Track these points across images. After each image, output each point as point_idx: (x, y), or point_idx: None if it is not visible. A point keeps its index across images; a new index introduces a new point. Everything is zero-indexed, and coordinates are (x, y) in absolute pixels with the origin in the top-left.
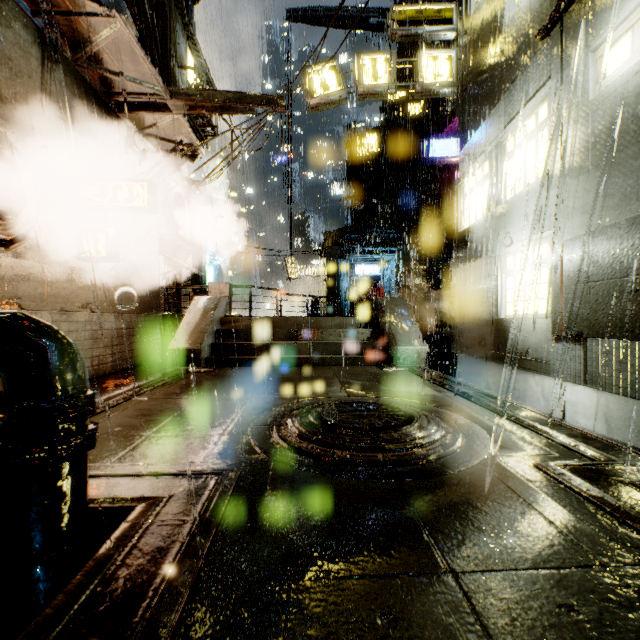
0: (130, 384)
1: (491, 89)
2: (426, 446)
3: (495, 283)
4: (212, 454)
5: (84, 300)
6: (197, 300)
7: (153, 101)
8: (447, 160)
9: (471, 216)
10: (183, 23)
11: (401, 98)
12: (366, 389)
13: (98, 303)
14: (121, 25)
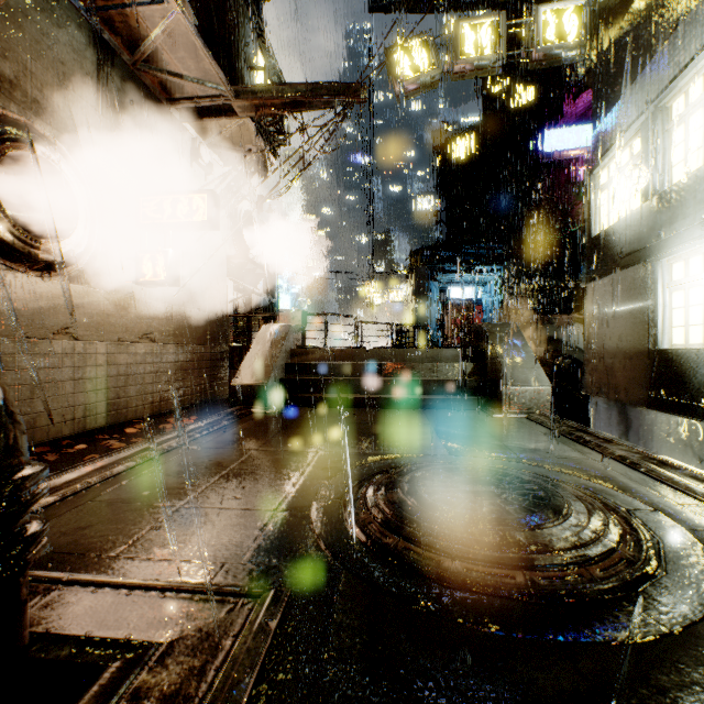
0: (182, 427)
1: (645, 36)
2: (597, 561)
3: (653, 301)
4: (255, 548)
5: (144, 329)
6: (265, 329)
7: (218, 105)
8: (565, 154)
9: (611, 214)
10: (252, 19)
11: (504, 88)
12: (473, 444)
13: (159, 333)
14: (177, 12)
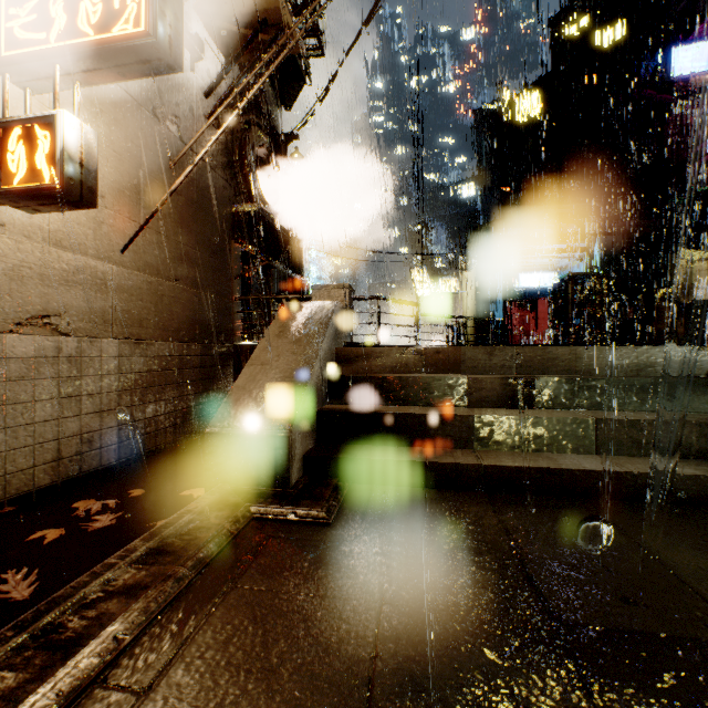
0: None
1: None
2: None
3: None
4: None
5: (35, 307)
6: (288, 310)
7: None
8: (703, 78)
9: None
10: None
11: (581, 28)
12: None
13: (80, 316)
14: None
